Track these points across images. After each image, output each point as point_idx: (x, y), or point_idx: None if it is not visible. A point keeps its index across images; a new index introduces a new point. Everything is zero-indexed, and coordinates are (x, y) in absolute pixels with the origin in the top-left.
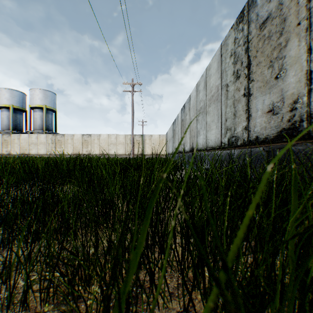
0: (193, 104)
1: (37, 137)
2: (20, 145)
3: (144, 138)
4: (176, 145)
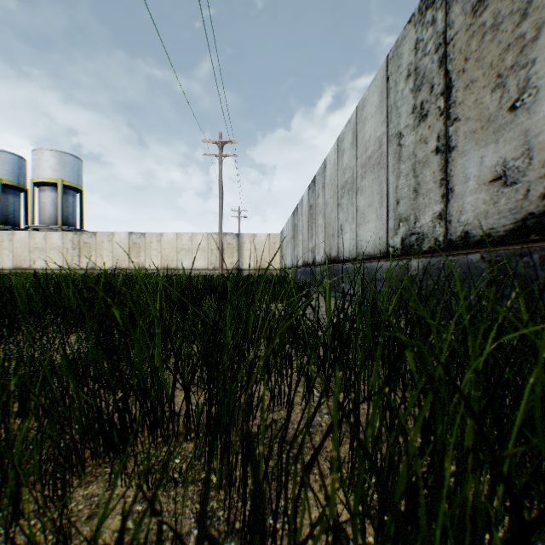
0: (332, 176)
1: (46, 237)
2: (13, 253)
3: (242, 239)
4: (299, 252)
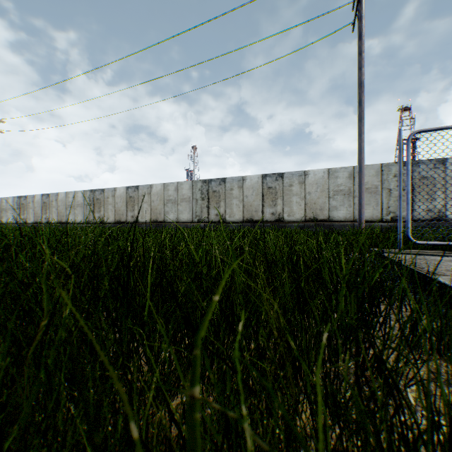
0: None
1: None
2: None
3: None
4: None
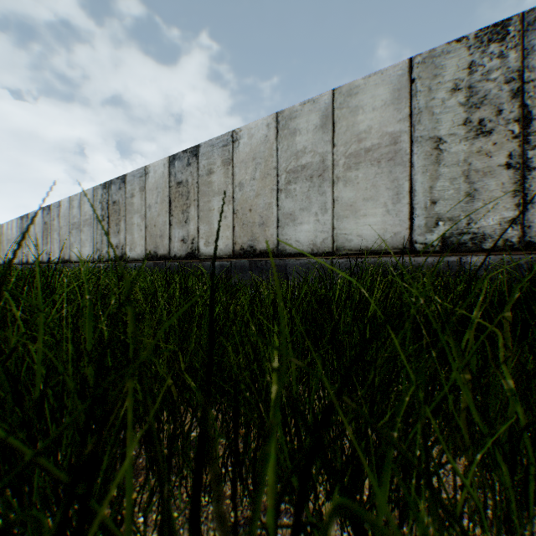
0: (7, 233)
1: None
2: None
3: None
4: None
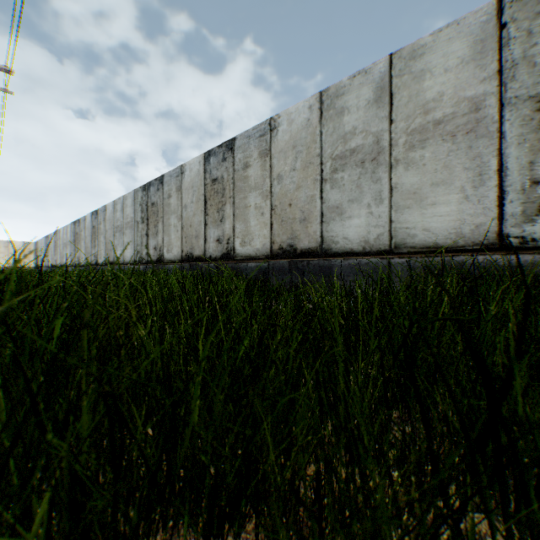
0: (63, 237)
1: None
2: None
3: None
4: (50, 260)
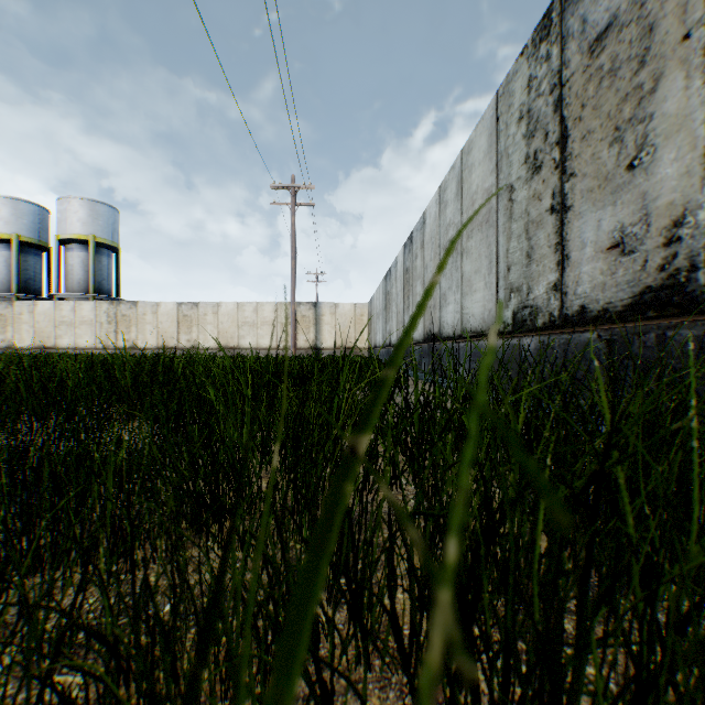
0: (432, 233)
1: (75, 308)
2: (34, 328)
3: (320, 310)
4: (392, 327)
